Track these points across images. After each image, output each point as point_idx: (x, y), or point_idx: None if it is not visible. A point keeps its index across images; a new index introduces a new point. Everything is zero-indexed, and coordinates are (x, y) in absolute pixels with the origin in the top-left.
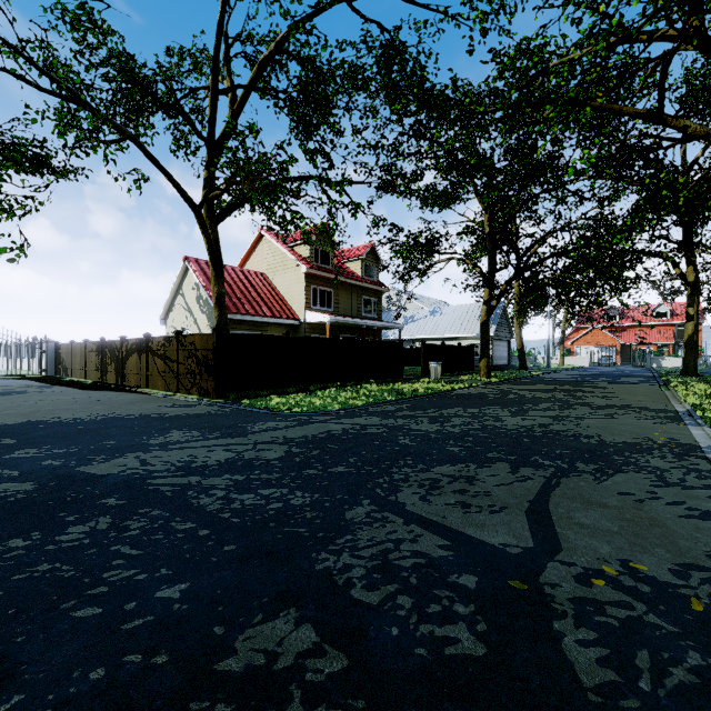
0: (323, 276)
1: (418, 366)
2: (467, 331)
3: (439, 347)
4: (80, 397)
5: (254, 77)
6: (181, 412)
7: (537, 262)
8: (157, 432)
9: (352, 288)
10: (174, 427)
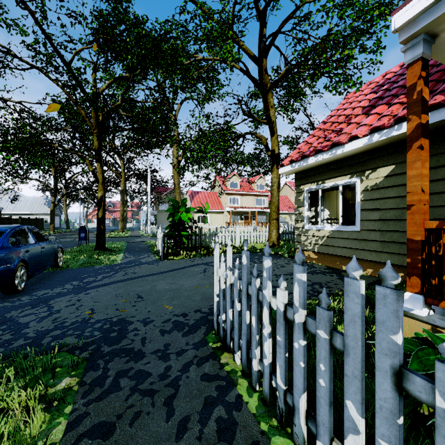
0: None
1: None
2: (38, 211)
3: (27, 219)
4: None
5: None
6: None
7: (74, 191)
8: None
9: None
10: None
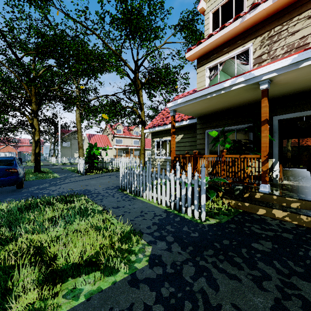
0: None
1: None
2: None
3: None
4: None
5: None
6: None
7: None
8: None
9: None
10: None
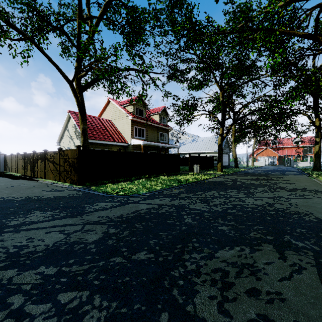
0: (140, 121)
1: (186, 166)
2: (209, 149)
3: (197, 157)
4: (3, 184)
5: (102, 12)
6: (52, 195)
7: (246, 115)
8: (23, 213)
9: (154, 128)
10: (39, 207)
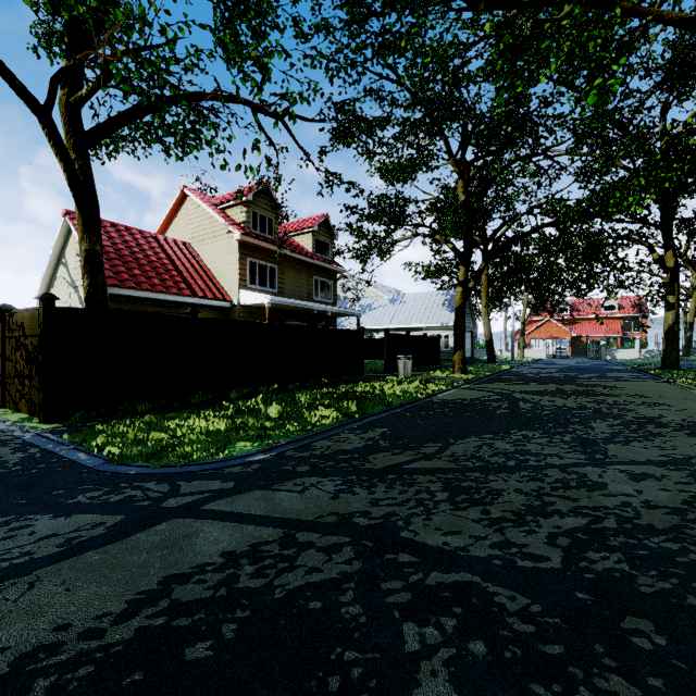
0: (263, 246)
1: (377, 359)
2: (430, 321)
3: (404, 337)
4: None
5: None
6: None
7: (522, 235)
8: None
9: (301, 265)
10: None
